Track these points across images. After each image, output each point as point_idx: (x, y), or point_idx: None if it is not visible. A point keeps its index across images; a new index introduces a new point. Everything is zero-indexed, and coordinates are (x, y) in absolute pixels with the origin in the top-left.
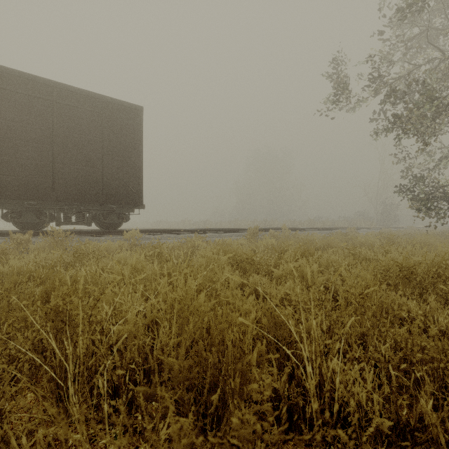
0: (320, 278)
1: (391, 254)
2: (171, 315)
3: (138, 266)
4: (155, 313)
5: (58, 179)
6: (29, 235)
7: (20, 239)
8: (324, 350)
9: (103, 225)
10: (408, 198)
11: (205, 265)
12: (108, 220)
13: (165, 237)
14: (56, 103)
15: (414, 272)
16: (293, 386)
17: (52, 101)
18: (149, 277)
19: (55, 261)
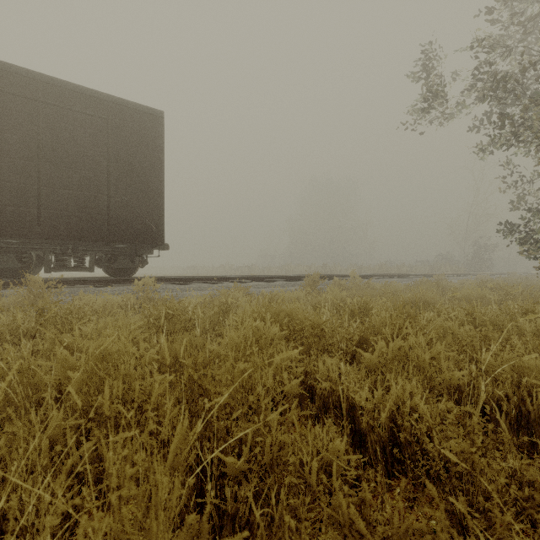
0: (455, 372)
1: None
2: None
3: (112, 350)
4: None
5: (45, 208)
6: None
7: None
8: None
9: (111, 271)
10: (521, 234)
11: (240, 343)
12: (117, 265)
13: (195, 287)
14: (42, 104)
15: None
16: None
17: (36, 100)
18: (130, 372)
19: (1, 330)
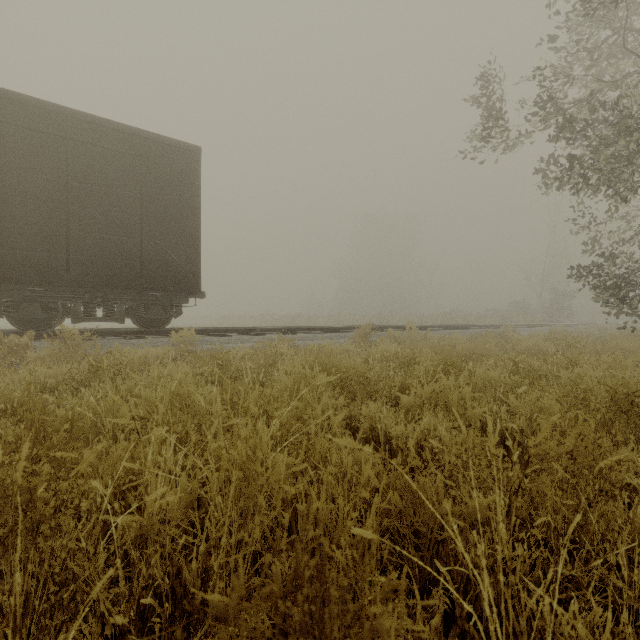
0: (477, 409)
1: (580, 368)
2: (226, 491)
3: (183, 390)
4: (196, 489)
5: (75, 253)
6: (29, 337)
7: (15, 344)
8: (503, 554)
9: (143, 322)
10: (593, 281)
11: (291, 387)
12: (150, 315)
13: (235, 340)
14: (71, 141)
15: (635, 403)
16: (453, 635)
17: (65, 138)
18: (199, 409)
19: (59, 379)
